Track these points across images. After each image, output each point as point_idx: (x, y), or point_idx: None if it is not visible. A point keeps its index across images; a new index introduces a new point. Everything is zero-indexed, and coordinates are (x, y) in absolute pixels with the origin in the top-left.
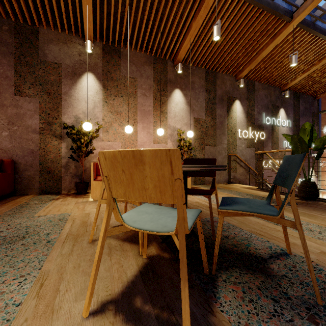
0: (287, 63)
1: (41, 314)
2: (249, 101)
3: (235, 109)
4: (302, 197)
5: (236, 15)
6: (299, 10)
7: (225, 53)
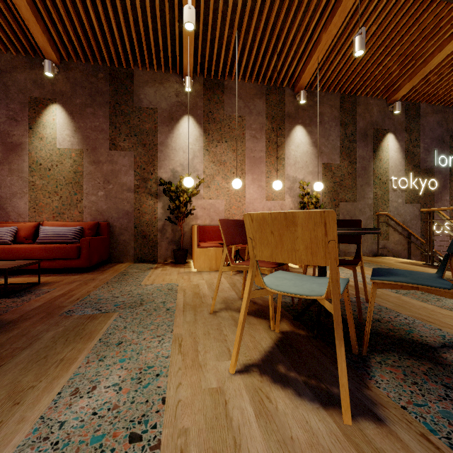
0: None
1: (191, 366)
2: (409, 134)
3: (386, 147)
4: None
5: (388, 13)
6: None
7: (371, 67)
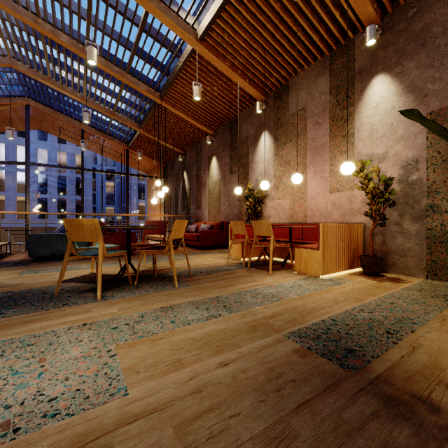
0: None
1: None
2: None
3: None
4: None
5: None
6: None
7: None
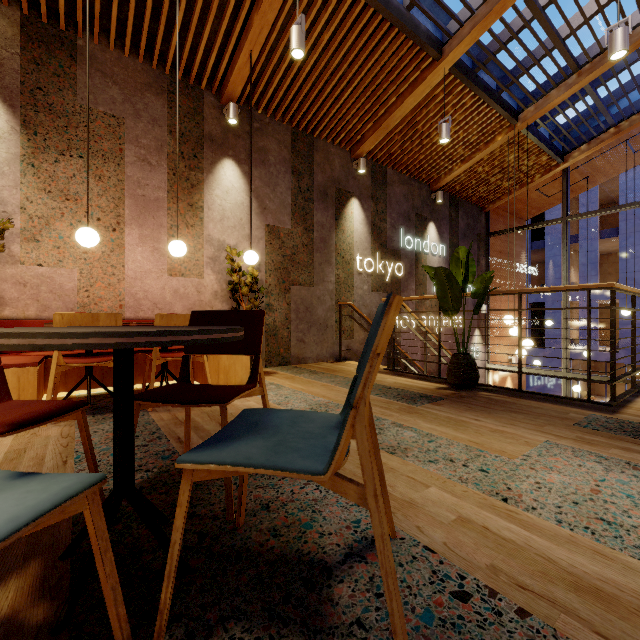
0: (437, 140)
1: None
2: (376, 203)
3: (351, 215)
4: (453, 384)
5: (343, 22)
6: (452, 42)
7: (329, 99)
